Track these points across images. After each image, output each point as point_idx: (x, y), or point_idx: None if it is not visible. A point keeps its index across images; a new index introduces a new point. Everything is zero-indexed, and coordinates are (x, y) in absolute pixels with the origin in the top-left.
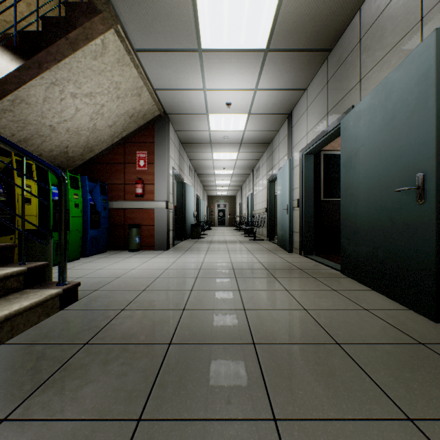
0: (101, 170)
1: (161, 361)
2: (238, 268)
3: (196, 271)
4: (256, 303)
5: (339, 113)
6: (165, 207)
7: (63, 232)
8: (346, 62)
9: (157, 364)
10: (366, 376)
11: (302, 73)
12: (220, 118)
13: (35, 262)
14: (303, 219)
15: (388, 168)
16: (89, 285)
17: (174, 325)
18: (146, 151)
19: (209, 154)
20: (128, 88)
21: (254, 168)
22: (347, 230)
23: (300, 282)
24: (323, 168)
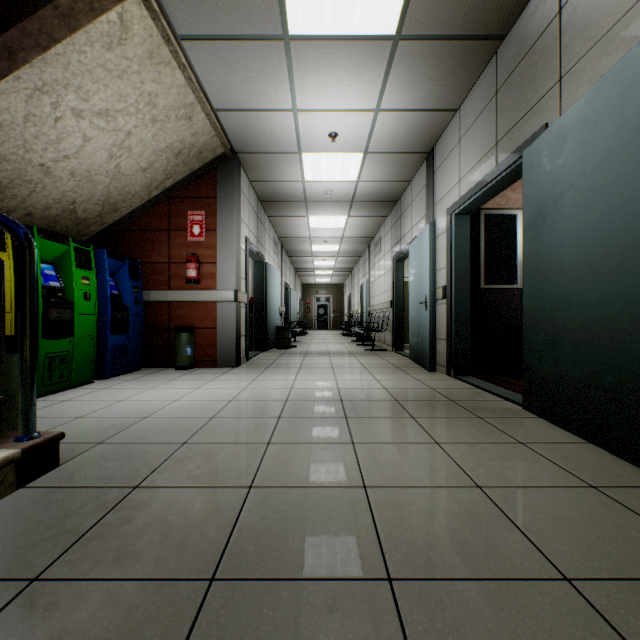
0: (132, 240)
1: (185, 638)
2: (350, 399)
3: (280, 404)
4: (385, 472)
5: (518, 140)
6: (233, 299)
7: (28, 342)
8: (532, 53)
9: None
10: None
11: (454, 80)
12: (320, 160)
13: None
14: (453, 318)
15: (628, 224)
16: (91, 433)
17: (227, 527)
18: (204, 211)
19: (303, 219)
20: (171, 105)
21: (372, 241)
22: (537, 337)
23: (458, 427)
24: (484, 236)
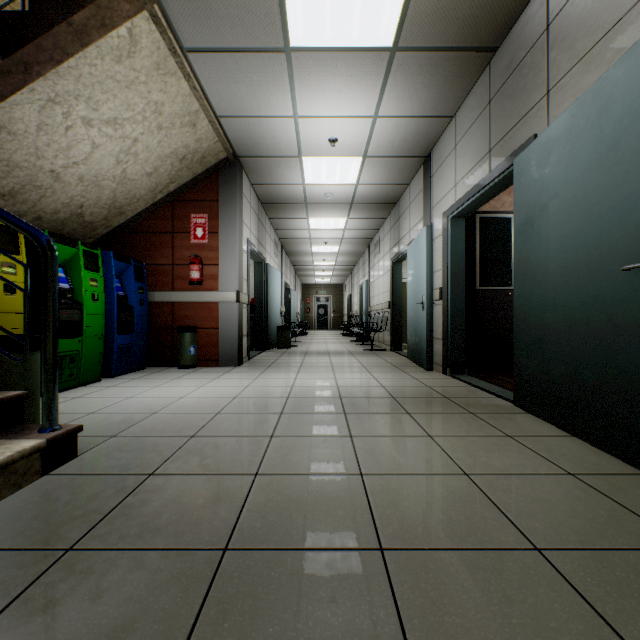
0: (137, 243)
1: (204, 594)
2: (349, 396)
3: (282, 401)
4: (380, 461)
5: (510, 148)
6: (235, 300)
7: (50, 341)
8: (522, 66)
9: (196, 601)
10: (610, 632)
11: (449, 88)
12: (320, 164)
13: (5, 391)
14: (449, 319)
15: (605, 232)
16: (104, 427)
17: (236, 507)
18: (207, 214)
19: (303, 221)
20: (176, 113)
21: (371, 242)
22: (526, 336)
23: (451, 422)
24: (479, 239)
